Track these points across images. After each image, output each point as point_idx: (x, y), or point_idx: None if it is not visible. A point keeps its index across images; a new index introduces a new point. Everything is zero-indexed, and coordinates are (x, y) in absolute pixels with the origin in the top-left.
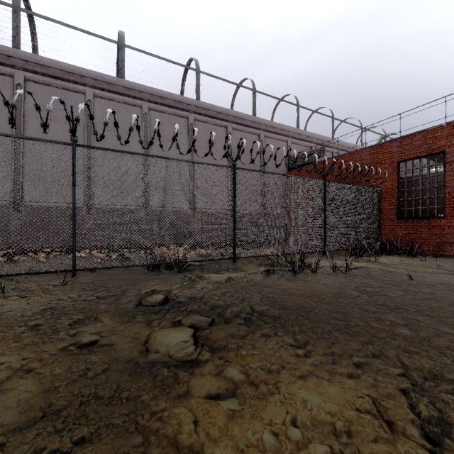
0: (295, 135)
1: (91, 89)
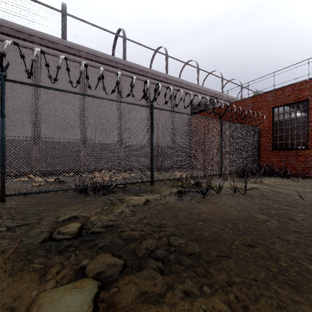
0: (196, 89)
1: (38, 46)
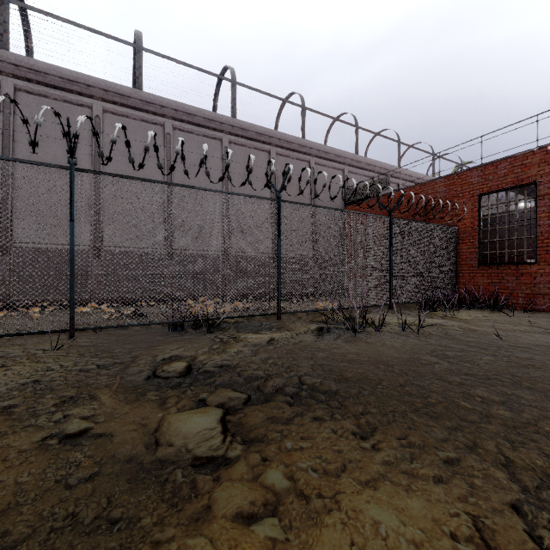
0: (353, 162)
1: (99, 102)
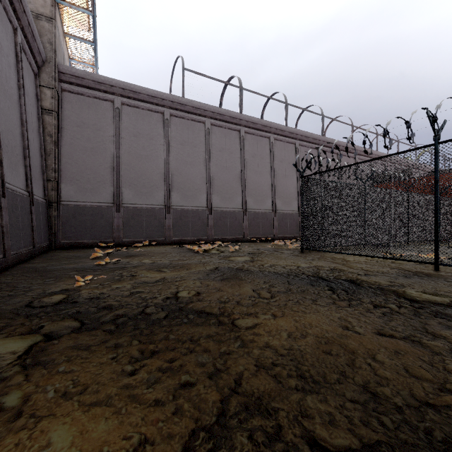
0: (376, 156)
1: (272, 134)
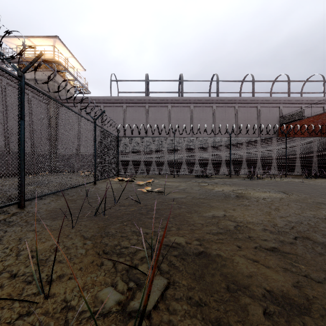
0: (286, 101)
1: (170, 104)
